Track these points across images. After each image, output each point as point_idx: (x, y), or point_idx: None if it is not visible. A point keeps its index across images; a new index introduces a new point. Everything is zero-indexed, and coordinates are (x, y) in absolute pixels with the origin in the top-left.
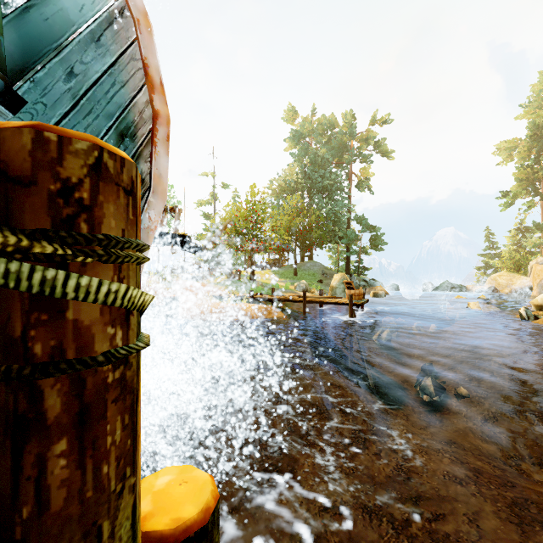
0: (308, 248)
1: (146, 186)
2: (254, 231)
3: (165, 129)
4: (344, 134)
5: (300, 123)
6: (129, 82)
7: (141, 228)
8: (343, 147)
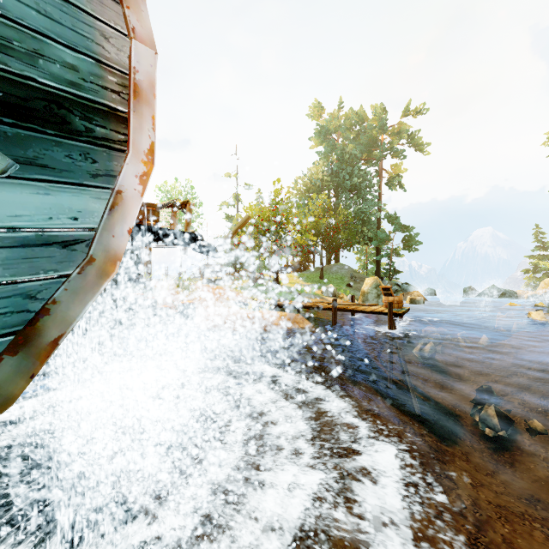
0: (335, 249)
1: (120, 155)
2: (278, 231)
3: (151, 77)
4: (374, 128)
5: (326, 119)
6: (92, 1)
7: (111, 215)
8: (372, 142)
